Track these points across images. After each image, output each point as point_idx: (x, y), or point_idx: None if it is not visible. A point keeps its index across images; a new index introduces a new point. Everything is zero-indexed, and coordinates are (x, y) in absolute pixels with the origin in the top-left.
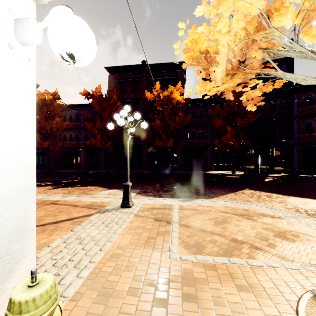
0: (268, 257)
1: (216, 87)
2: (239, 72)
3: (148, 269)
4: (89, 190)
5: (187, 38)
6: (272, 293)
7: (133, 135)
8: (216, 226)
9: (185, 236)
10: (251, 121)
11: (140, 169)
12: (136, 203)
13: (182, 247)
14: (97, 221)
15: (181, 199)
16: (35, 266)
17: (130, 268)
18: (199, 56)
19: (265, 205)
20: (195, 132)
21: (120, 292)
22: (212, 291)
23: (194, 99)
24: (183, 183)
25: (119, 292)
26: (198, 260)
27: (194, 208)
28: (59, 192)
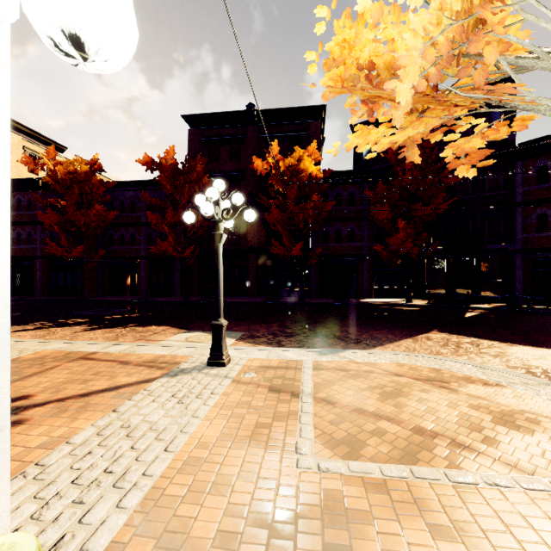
0: (485, 465)
1: (388, 136)
2: (435, 104)
3: (256, 491)
4: (152, 334)
5: (333, 39)
6: (502, 543)
7: (232, 235)
8: (383, 403)
9: (326, 421)
10: (440, 210)
11: (245, 295)
12: (236, 357)
13: (321, 444)
14: (162, 392)
15: (318, 349)
16: (8, 509)
17: (220, 489)
18: (356, 75)
19: (470, 360)
20: (341, 230)
21: (199, 541)
22: (382, 537)
23: (340, 173)
24: (320, 321)
25: (197, 539)
26: (353, 472)
27: (341, 367)
28: (98, 337)
